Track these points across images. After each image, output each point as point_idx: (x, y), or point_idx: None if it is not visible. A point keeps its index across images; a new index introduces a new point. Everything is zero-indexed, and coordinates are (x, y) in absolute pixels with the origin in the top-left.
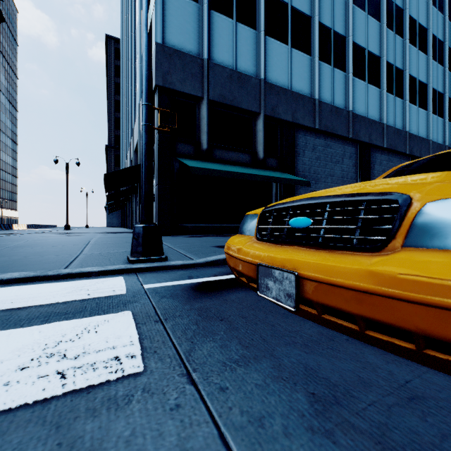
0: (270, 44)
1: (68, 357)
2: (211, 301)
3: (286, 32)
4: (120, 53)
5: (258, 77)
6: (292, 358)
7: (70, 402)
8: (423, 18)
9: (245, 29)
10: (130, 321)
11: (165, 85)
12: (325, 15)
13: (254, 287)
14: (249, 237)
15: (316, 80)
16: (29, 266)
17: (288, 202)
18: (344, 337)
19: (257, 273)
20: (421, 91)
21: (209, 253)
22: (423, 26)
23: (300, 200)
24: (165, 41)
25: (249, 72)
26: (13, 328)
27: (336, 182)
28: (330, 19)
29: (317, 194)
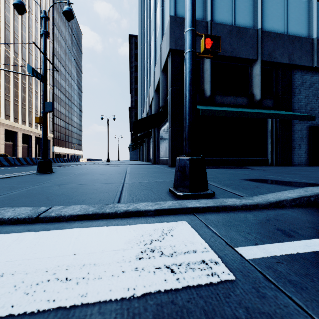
0: None
1: None
2: None
3: None
4: (137, 45)
5: (255, 28)
6: None
7: None
8: None
9: None
10: None
11: (176, 48)
12: None
13: None
14: None
15: (314, 20)
16: (88, 195)
17: None
18: None
19: None
20: None
21: (252, 188)
22: None
23: None
24: (176, 13)
25: (247, 25)
26: None
27: None
28: None
29: None
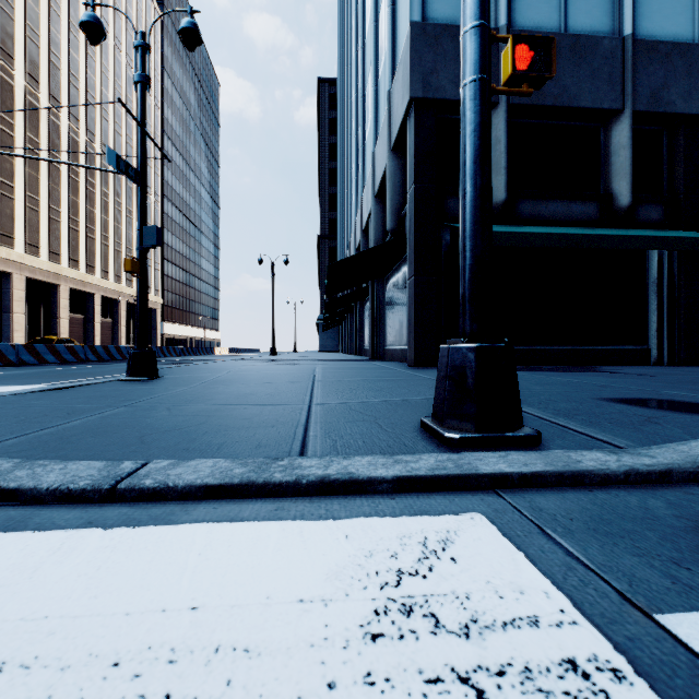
0: None
1: None
2: None
3: None
4: (335, 100)
5: (617, 34)
6: None
7: None
8: None
9: None
10: None
11: (426, 95)
12: None
13: None
14: None
15: None
16: (232, 432)
17: None
18: None
19: None
20: None
21: (637, 424)
22: None
23: None
24: (426, 16)
25: (596, 29)
26: None
27: None
28: None
29: None
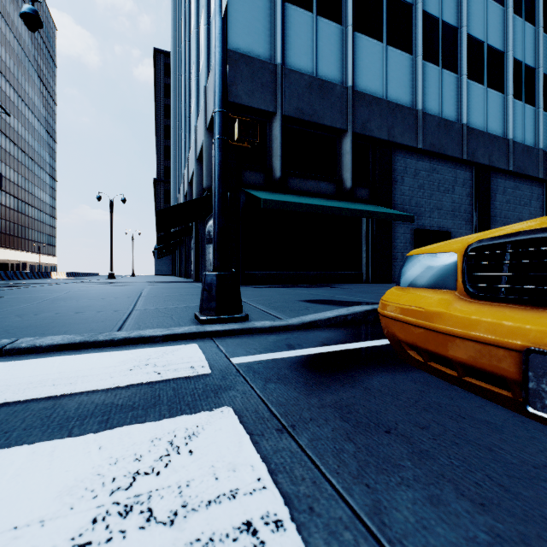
0: (359, 41)
1: (157, 518)
2: (345, 390)
3: (380, 25)
4: (170, 70)
5: (345, 84)
6: None
7: None
8: None
9: (328, 24)
10: (239, 430)
11: (229, 99)
12: (430, 2)
13: (481, 387)
14: (444, 292)
15: (419, 86)
16: (74, 325)
17: None
18: None
19: (525, 367)
20: None
21: (300, 310)
22: None
23: None
24: (229, 44)
25: (333, 78)
26: (58, 436)
27: (445, 218)
28: (438, 6)
29: None
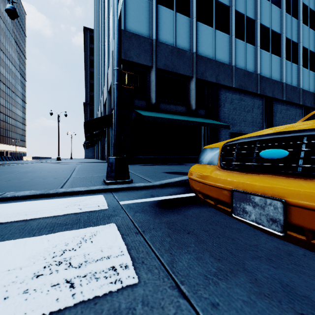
0: (200, 27)
1: (73, 266)
2: (174, 216)
3: (211, 18)
4: (93, 39)
5: (192, 51)
6: (264, 273)
7: (81, 314)
8: (313, 4)
9: (182, 17)
10: (116, 233)
11: (126, 58)
12: (239, 5)
13: (222, 209)
14: (213, 166)
15: (233, 52)
16: (36, 186)
17: (254, 137)
18: (300, 253)
19: (232, 197)
20: (311, 58)
21: (162, 177)
22: (313, 10)
23: (269, 134)
24: (126, 27)
25: (185, 47)
26: (28, 237)
27: (248, 126)
28: (244, 7)
29: (287, 129)
